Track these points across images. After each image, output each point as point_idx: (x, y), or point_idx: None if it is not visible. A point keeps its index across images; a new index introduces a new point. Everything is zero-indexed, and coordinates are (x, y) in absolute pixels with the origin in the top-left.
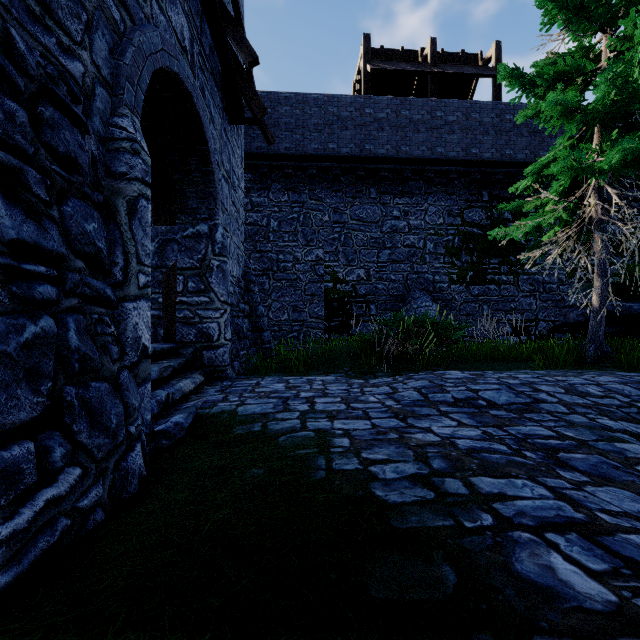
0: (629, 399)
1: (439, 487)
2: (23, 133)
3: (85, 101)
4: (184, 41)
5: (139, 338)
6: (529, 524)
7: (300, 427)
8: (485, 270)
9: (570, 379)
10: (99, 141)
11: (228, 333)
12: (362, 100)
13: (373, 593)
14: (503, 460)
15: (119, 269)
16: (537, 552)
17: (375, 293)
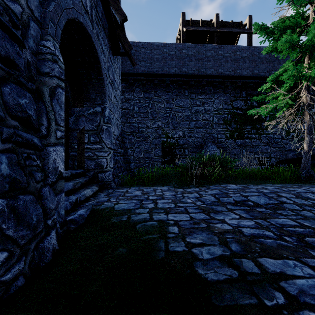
0: None
1: (239, 267)
2: None
3: (23, 29)
4: (87, 7)
5: (57, 167)
6: (311, 303)
7: (149, 218)
8: (244, 132)
9: (296, 189)
10: (32, 53)
11: (111, 164)
12: (181, 45)
13: None
14: (274, 244)
15: (44, 128)
16: None
17: (187, 144)
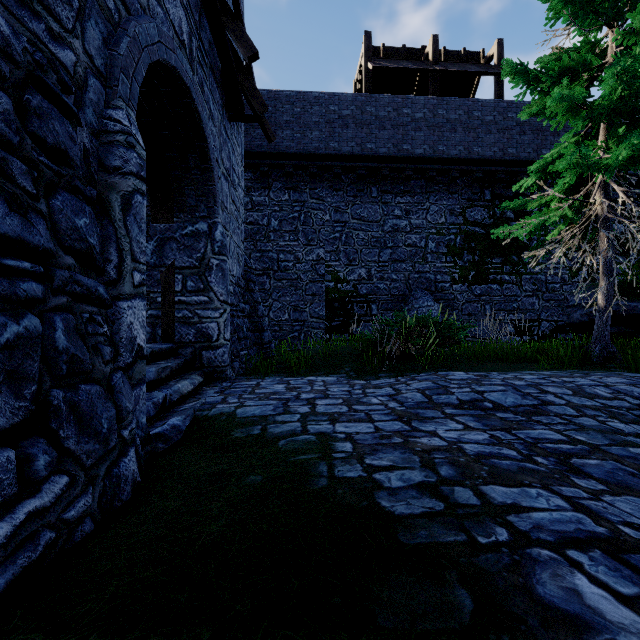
0: (639, 401)
1: (448, 497)
2: (7, 121)
3: (77, 91)
4: (182, 35)
5: (134, 338)
6: (548, 540)
7: (301, 430)
8: (487, 270)
9: (577, 380)
10: (92, 134)
11: (228, 333)
12: (363, 98)
13: (381, 622)
14: (514, 467)
15: (113, 267)
16: (559, 573)
17: (376, 293)
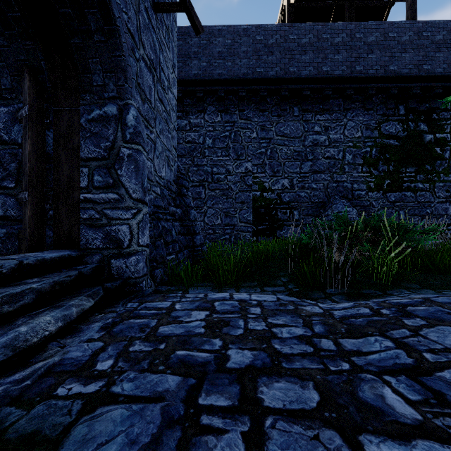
0: None
1: None
2: None
3: None
4: None
5: None
6: None
7: None
8: (401, 178)
9: None
10: None
11: (144, 237)
12: (287, 27)
13: None
14: None
15: None
16: None
17: (298, 200)
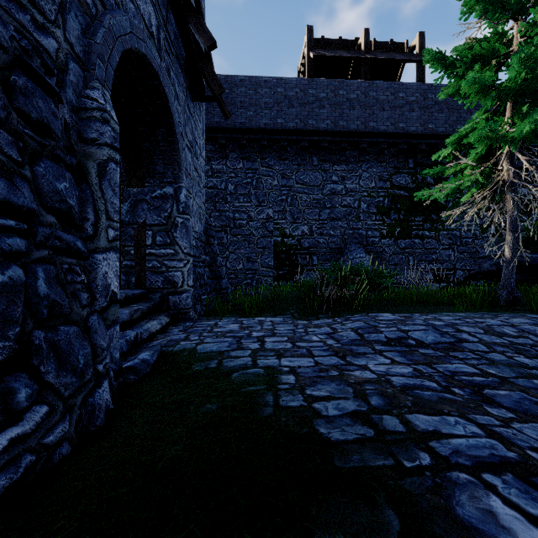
0: None
1: (378, 424)
2: None
3: (59, 74)
4: (151, 27)
5: (108, 285)
6: (465, 464)
7: (251, 364)
8: (411, 226)
9: (487, 321)
10: (72, 110)
11: (191, 280)
12: (306, 82)
13: None
14: (435, 397)
15: (90, 224)
16: (476, 495)
17: (317, 246)
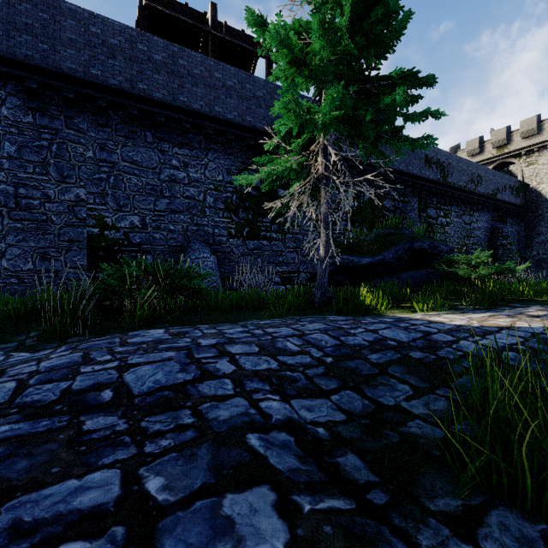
0: (322, 353)
1: None
2: None
3: None
4: None
5: None
6: None
7: None
8: (259, 227)
9: (280, 330)
10: None
11: None
12: (134, 33)
13: None
14: None
15: None
16: None
17: (152, 242)
